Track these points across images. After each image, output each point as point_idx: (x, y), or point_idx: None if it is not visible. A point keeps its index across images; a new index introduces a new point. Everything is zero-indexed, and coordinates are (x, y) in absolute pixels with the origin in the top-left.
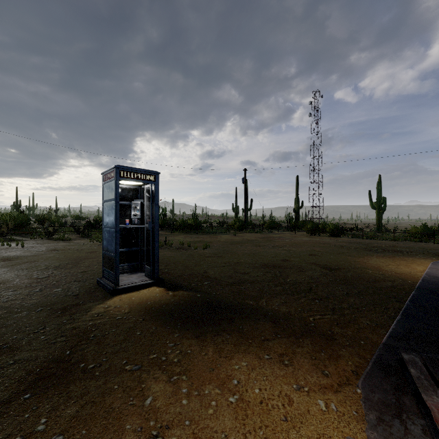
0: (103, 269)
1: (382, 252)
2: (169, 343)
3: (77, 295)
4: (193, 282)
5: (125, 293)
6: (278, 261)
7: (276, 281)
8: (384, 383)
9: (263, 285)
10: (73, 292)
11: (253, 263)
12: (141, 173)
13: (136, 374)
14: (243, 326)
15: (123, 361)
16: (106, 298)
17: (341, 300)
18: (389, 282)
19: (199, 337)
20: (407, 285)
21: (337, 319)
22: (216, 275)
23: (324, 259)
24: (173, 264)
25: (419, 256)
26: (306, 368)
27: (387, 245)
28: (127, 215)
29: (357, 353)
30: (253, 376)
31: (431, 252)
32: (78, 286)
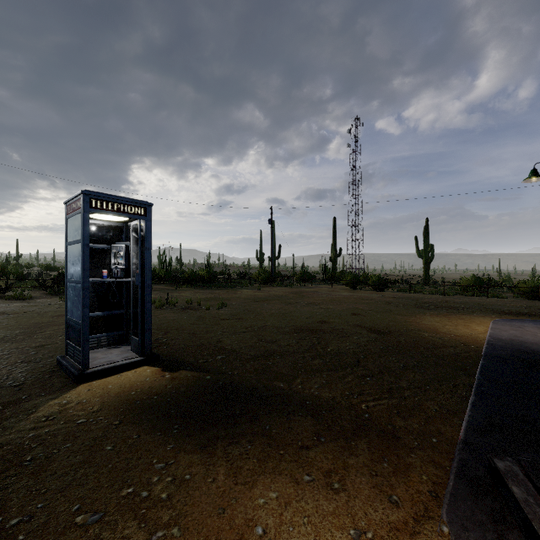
0: (67, 344)
1: (435, 309)
2: (156, 463)
3: (20, 386)
4: (201, 357)
5: (99, 379)
6: (315, 323)
7: (313, 352)
8: (477, 510)
9: (297, 357)
10: (15, 380)
11: (283, 327)
12: (124, 203)
13: (92, 533)
14: (271, 426)
15: (73, 507)
16: (67, 387)
17: (398, 376)
18: (450, 348)
19: (205, 449)
20: (473, 352)
21: (397, 406)
22: (234, 345)
23: (370, 320)
24: (175, 331)
25: (476, 313)
26: (366, 494)
27: (439, 300)
28: (106, 264)
29: (431, 459)
30: (287, 519)
31: (488, 308)
32: (26, 369)
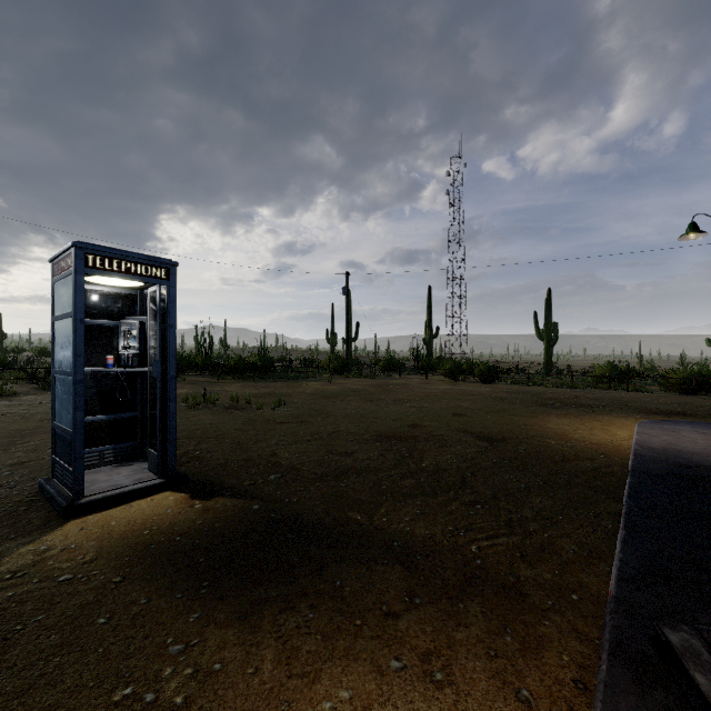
0: (54, 461)
1: (562, 407)
2: (172, 643)
3: None
4: (247, 477)
5: (98, 512)
6: (404, 428)
7: (402, 468)
8: (645, 709)
9: (381, 476)
10: None
11: (361, 433)
12: (137, 261)
13: None
14: (344, 581)
15: None
16: (50, 525)
17: (519, 502)
18: (586, 461)
19: (245, 619)
20: (616, 466)
21: (519, 546)
22: (293, 460)
23: (477, 422)
24: (213, 440)
25: (616, 412)
26: (483, 689)
27: (566, 395)
28: (112, 348)
29: (573, 628)
30: None
31: (630, 405)
32: None
